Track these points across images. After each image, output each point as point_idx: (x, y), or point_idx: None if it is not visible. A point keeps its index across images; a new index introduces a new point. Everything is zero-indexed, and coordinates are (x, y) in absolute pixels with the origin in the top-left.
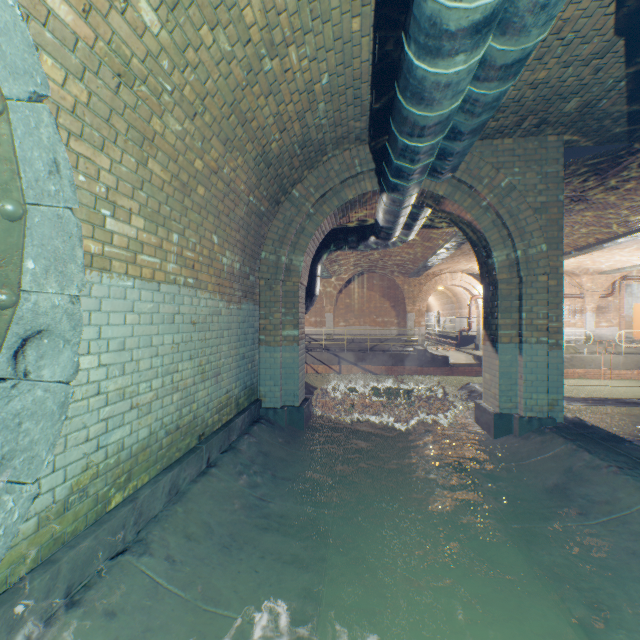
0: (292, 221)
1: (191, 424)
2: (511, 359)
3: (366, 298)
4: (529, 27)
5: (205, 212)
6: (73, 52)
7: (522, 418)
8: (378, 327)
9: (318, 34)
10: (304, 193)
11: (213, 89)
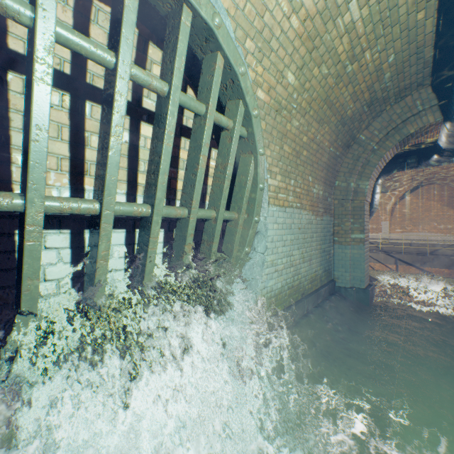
0: (359, 157)
1: (298, 286)
2: None
3: (425, 207)
4: None
5: (305, 164)
6: (262, 110)
7: None
8: (439, 233)
9: (387, 35)
10: (369, 136)
11: (315, 96)
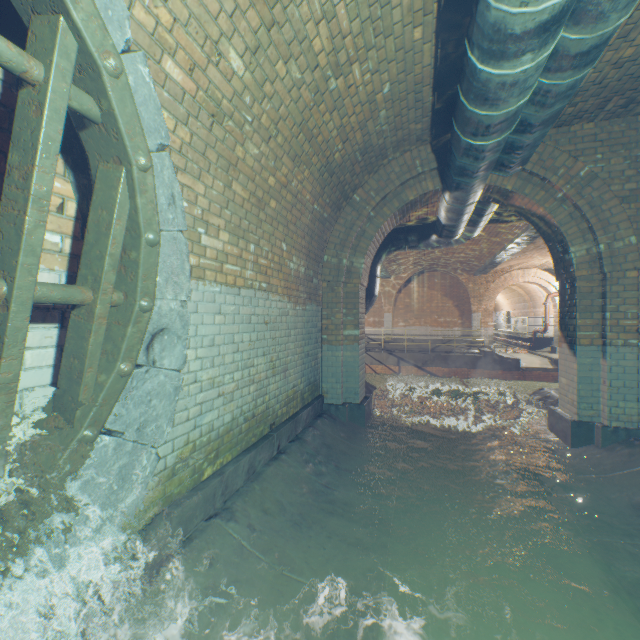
0: (353, 225)
1: (264, 413)
2: (592, 363)
3: (427, 297)
4: (607, 13)
5: (276, 223)
6: (181, 104)
7: (605, 427)
8: (440, 327)
9: (380, 49)
10: (364, 197)
11: (285, 114)
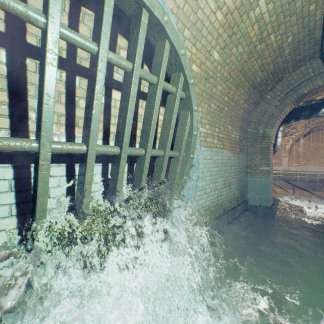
0: (265, 111)
1: (220, 204)
2: None
3: (315, 147)
4: None
5: (226, 117)
6: (195, 79)
7: None
8: None
9: (287, 22)
10: (273, 95)
11: (234, 68)
